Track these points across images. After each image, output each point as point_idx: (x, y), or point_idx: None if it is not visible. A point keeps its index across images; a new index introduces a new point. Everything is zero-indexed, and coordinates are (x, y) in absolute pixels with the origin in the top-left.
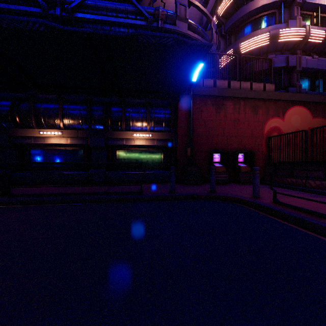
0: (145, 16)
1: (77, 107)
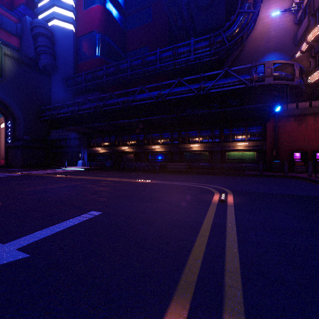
0: (245, 82)
1: (206, 132)
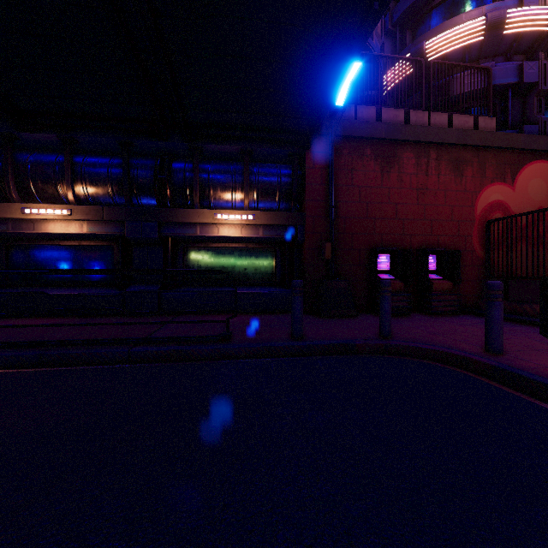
0: None
1: (103, 161)
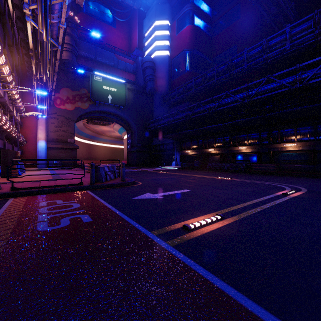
0: None
1: (306, 128)
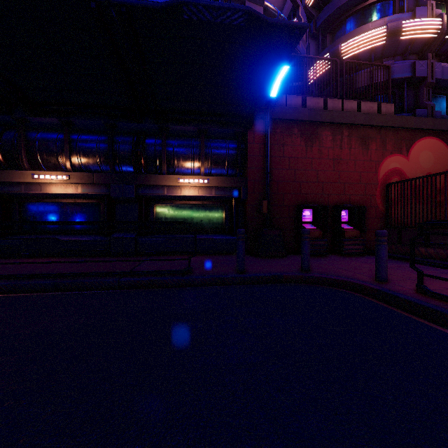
0: None
1: (93, 138)
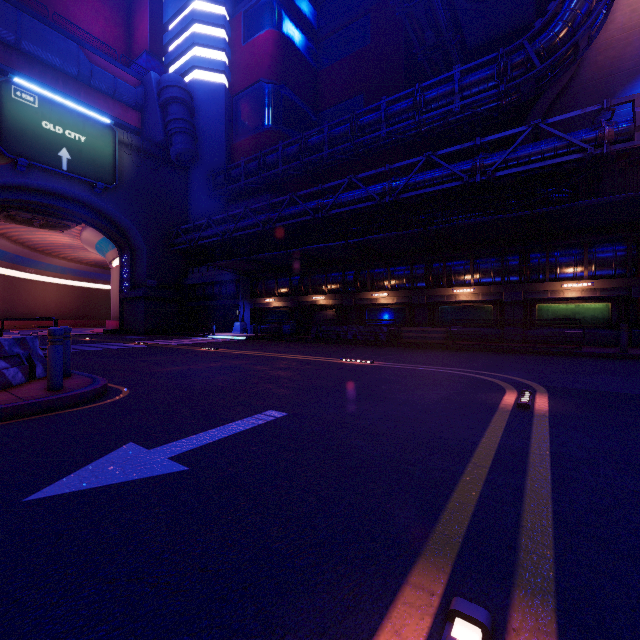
0: (583, 147)
1: (488, 261)
